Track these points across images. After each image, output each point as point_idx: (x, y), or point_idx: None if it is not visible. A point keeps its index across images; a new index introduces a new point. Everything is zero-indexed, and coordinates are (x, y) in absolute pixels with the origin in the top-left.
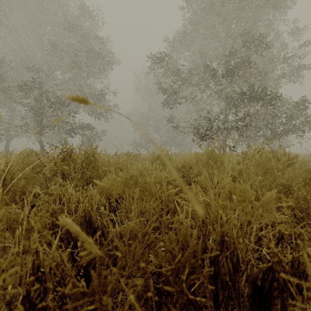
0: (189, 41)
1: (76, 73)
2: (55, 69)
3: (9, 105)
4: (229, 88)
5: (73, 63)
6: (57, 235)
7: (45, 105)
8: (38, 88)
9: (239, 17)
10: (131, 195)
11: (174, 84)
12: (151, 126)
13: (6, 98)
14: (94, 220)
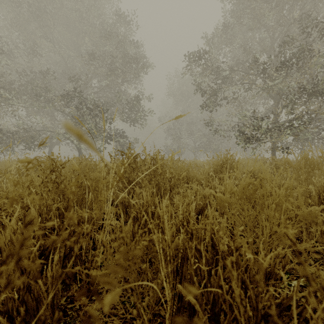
0: (231, 35)
1: (111, 80)
2: (92, 77)
3: (51, 115)
4: (282, 84)
5: (109, 70)
6: (200, 263)
7: (85, 113)
8: (79, 96)
9: (295, 0)
10: (250, 210)
11: (215, 84)
12: (184, 130)
13: (51, 108)
14: (217, 241)
